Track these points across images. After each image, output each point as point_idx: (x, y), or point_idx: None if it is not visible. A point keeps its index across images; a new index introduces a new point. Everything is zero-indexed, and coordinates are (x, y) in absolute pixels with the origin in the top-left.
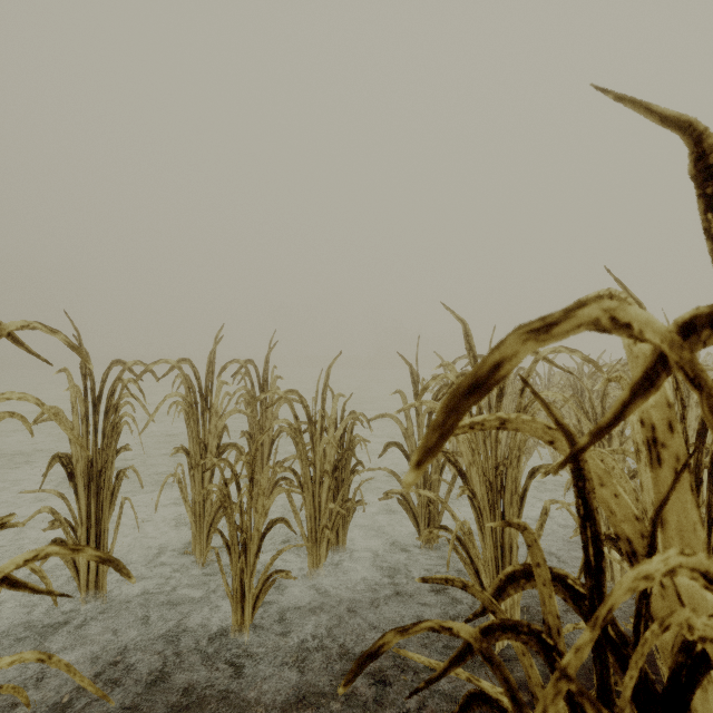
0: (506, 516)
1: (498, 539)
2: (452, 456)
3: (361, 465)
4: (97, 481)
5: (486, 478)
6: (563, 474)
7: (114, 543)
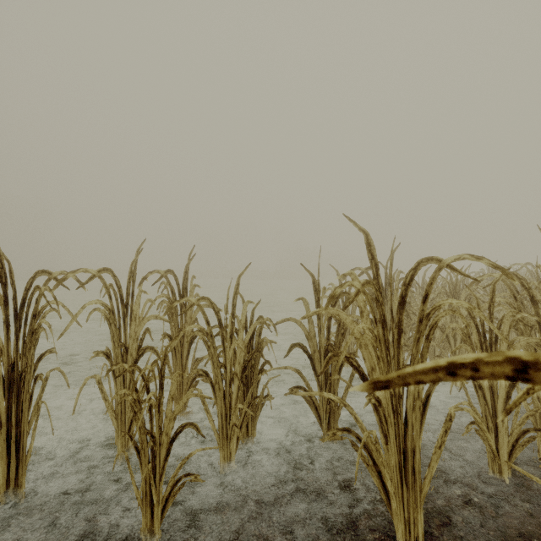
0: (408, 421)
1: (401, 443)
2: (355, 361)
3: (268, 363)
4: (18, 384)
5: None
6: None
7: (32, 443)
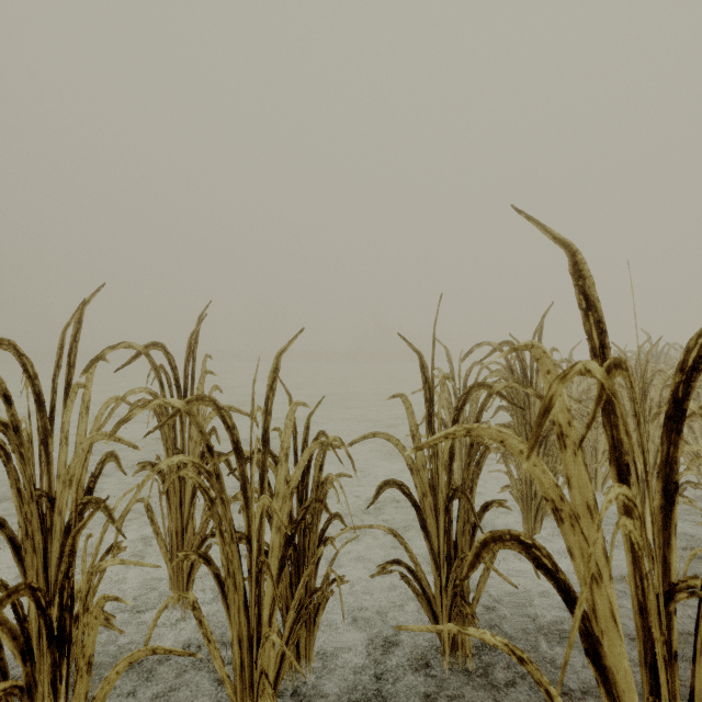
0: None
1: None
2: (546, 555)
3: (338, 517)
4: None
5: (662, 639)
6: (600, 495)
7: None
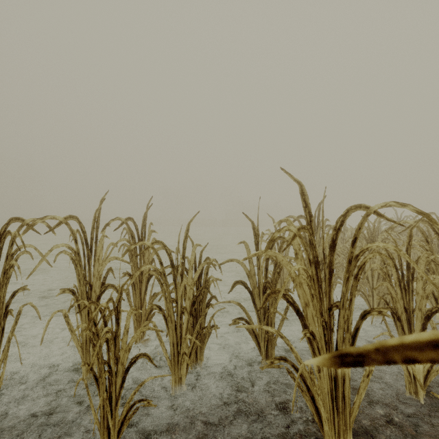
0: None
1: (332, 372)
2: (291, 297)
3: (215, 298)
4: None
5: (322, 319)
6: (356, 298)
7: (3, 371)
